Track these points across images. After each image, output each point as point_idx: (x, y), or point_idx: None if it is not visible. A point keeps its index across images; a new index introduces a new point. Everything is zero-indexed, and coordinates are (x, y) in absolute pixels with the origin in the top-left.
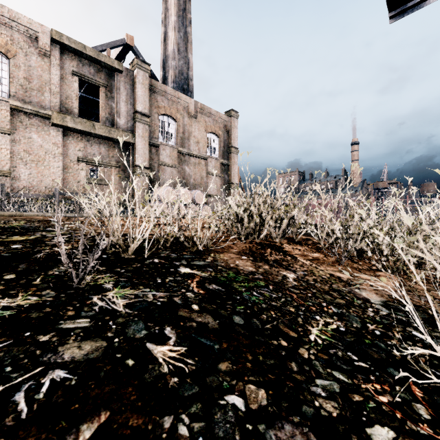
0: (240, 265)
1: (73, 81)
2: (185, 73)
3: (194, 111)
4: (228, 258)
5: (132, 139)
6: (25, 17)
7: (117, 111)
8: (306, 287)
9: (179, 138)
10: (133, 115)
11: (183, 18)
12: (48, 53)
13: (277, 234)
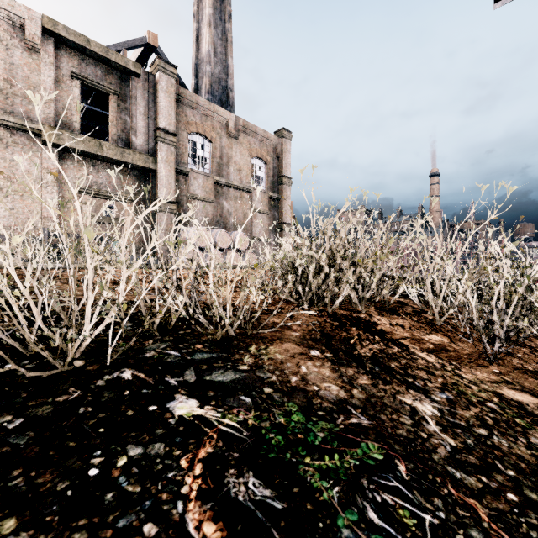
0: (310, 377)
1: (72, 86)
2: (223, 81)
3: (235, 130)
4: (284, 356)
5: (153, 164)
6: None
7: (132, 127)
8: (482, 454)
9: (215, 164)
10: (154, 133)
11: (221, 12)
12: (38, 48)
13: (361, 298)
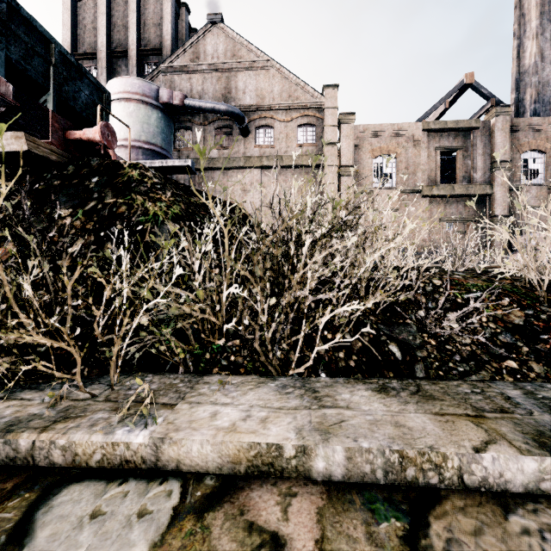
0: None
1: (435, 155)
2: None
3: None
4: None
5: (489, 190)
6: (406, 124)
7: (473, 167)
8: None
9: (549, 172)
10: (490, 166)
11: (550, 12)
12: (419, 142)
13: None
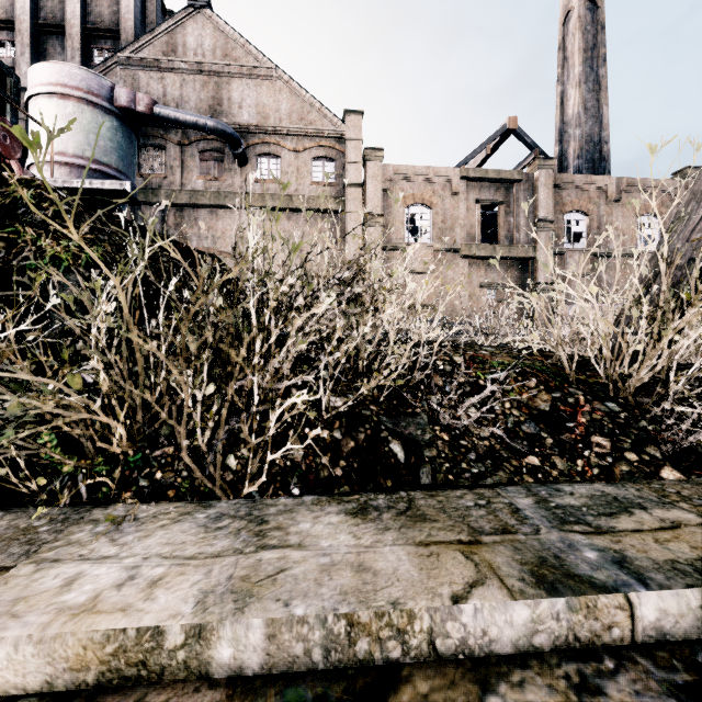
0: None
1: (475, 209)
2: (595, 136)
3: (616, 193)
4: None
5: (532, 253)
6: (443, 168)
7: (515, 226)
8: None
9: (591, 237)
10: (533, 225)
11: (592, 60)
12: (458, 192)
13: None
